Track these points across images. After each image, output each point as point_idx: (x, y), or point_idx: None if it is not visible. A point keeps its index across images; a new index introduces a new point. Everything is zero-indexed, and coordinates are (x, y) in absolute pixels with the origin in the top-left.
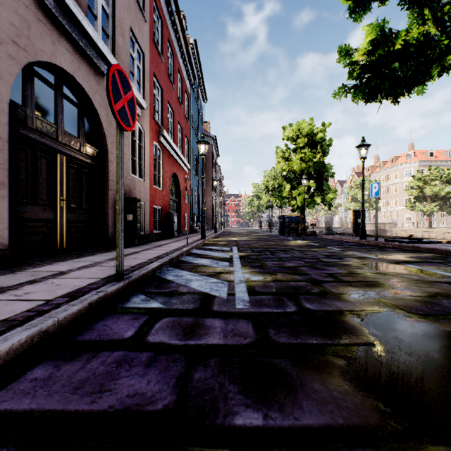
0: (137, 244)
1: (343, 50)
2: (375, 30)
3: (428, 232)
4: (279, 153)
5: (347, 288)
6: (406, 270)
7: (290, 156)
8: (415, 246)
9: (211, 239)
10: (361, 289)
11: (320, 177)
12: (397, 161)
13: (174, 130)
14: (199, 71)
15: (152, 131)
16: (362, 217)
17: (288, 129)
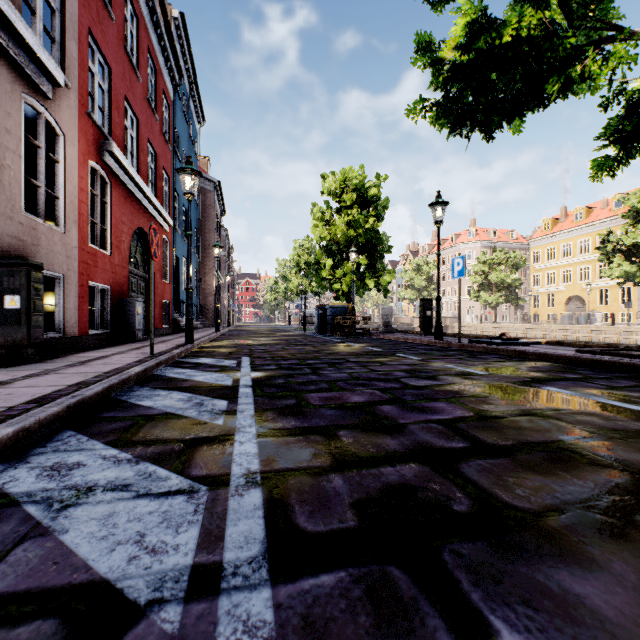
0: (34, 360)
1: (422, 42)
2: (475, 8)
3: (493, 329)
4: (317, 213)
5: (526, 479)
6: (563, 402)
7: (332, 219)
8: (518, 351)
9: (206, 343)
10: (560, 482)
11: (373, 252)
12: (458, 240)
13: (139, 151)
14: (190, 69)
15: (86, 139)
16: (438, 308)
17: (330, 178)
